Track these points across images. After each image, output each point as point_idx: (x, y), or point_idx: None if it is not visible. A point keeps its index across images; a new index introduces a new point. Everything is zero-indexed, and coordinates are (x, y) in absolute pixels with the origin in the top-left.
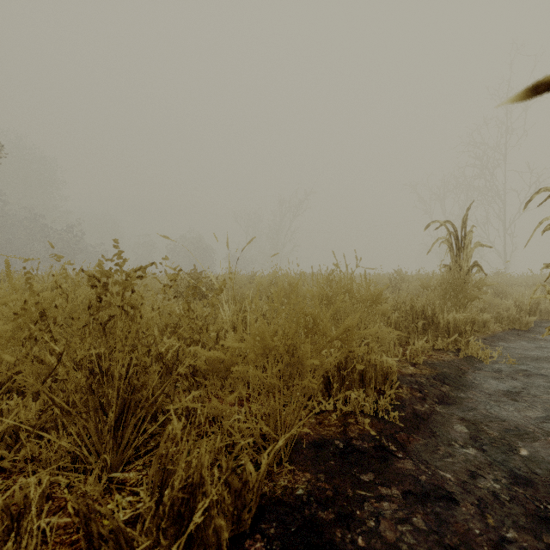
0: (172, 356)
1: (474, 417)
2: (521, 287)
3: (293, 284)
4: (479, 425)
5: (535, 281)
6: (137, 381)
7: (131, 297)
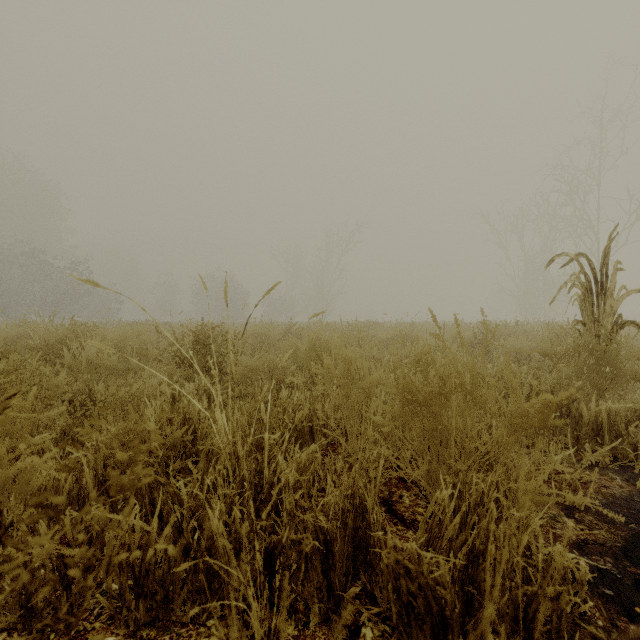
0: None
1: None
2: None
3: (350, 361)
4: None
5: None
6: None
7: None
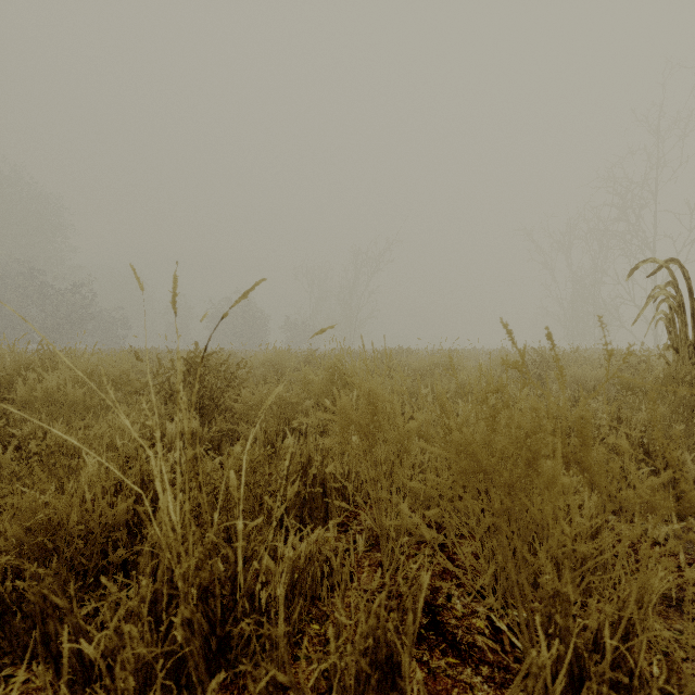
0: None
1: None
2: None
3: (375, 400)
4: None
5: None
6: None
7: None
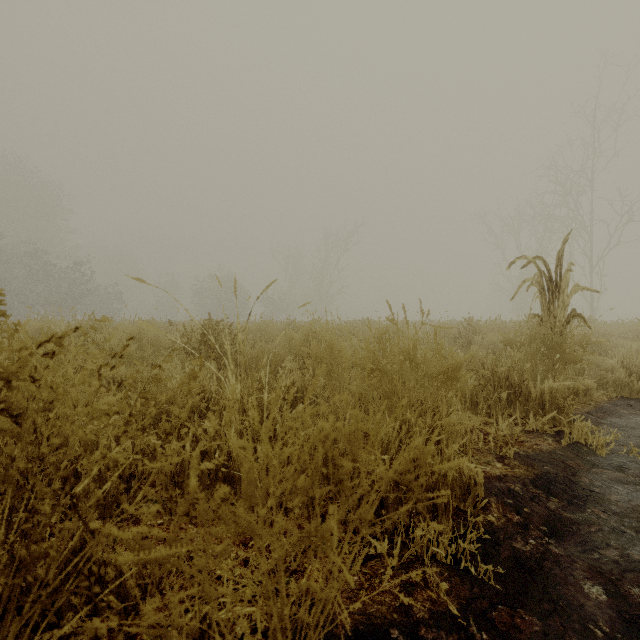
0: (95, 500)
1: (609, 563)
2: (621, 339)
3: (332, 343)
4: (621, 584)
5: (638, 331)
6: (25, 550)
7: (16, 396)
